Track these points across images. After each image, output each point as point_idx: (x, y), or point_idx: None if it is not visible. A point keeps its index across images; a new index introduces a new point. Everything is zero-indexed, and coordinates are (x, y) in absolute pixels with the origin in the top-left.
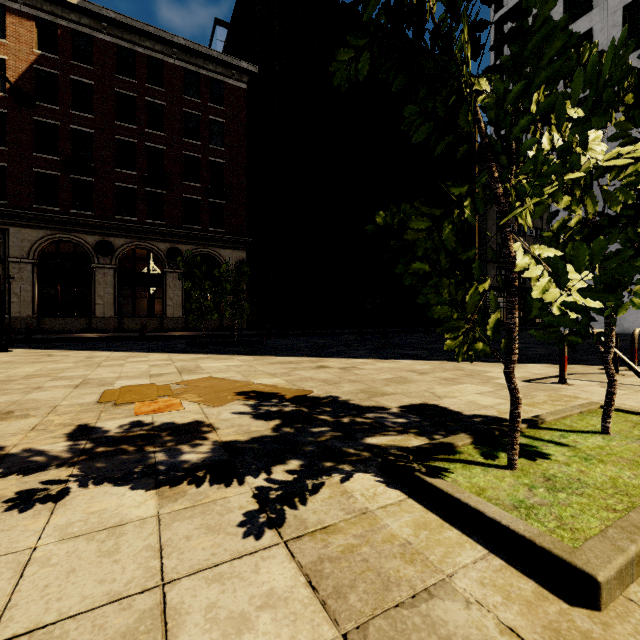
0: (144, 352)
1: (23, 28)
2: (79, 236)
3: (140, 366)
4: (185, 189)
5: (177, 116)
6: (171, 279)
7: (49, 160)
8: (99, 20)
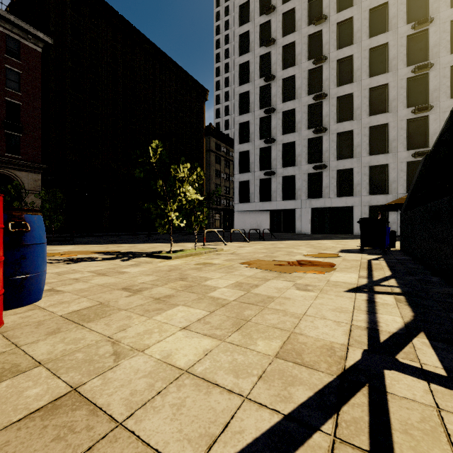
0: None
1: None
2: None
3: None
4: None
5: None
6: None
7: None
8: None
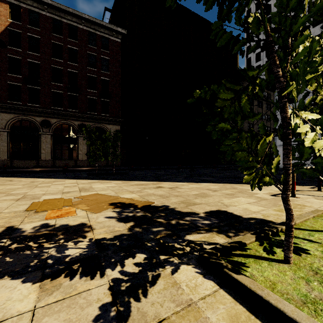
0: (63, 179)
1: (2, 8)
2: (32, 117)
3: (59, 187)
4: (88, 93)
5: (84, 55)
6: (81, 140)
7: (16, 77)
8: (43, 4)
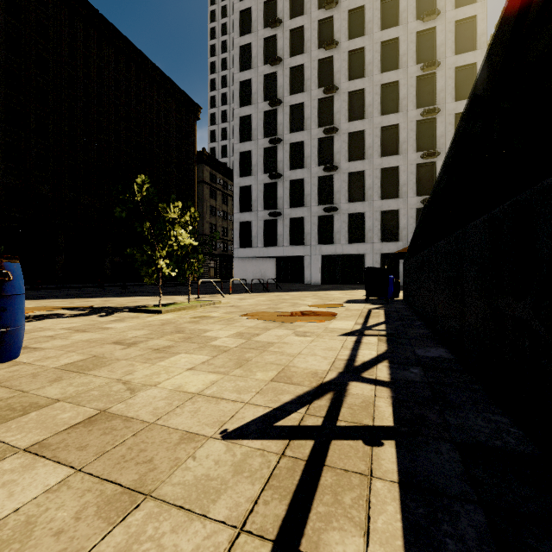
0: None
1: None
2: None
3: None
4: None
5: None
6: None
7: None
8: None
